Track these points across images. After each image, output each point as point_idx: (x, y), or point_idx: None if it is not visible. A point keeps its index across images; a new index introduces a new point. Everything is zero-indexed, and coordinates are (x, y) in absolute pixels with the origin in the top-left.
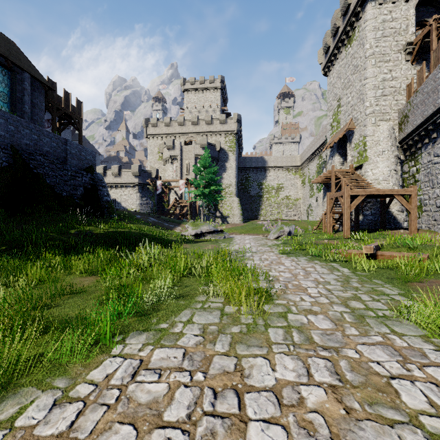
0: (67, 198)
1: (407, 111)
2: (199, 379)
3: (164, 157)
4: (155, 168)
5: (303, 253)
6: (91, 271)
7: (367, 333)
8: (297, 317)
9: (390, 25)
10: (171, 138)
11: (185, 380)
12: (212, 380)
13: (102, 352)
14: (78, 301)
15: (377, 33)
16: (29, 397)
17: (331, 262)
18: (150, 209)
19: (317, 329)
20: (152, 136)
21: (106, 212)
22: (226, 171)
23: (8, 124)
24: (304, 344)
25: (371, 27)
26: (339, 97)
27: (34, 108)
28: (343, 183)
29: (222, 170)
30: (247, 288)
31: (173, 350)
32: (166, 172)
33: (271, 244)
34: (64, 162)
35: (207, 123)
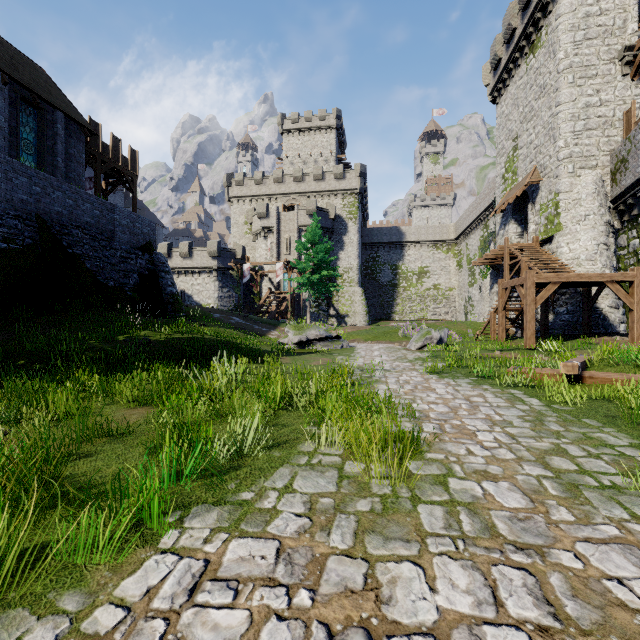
0: (114, 289)
1: (625, 153)
2: (303, 605)
3: (254, 229)
4: (240, 245)
5: (463, 372)
6: (142, 399)
7: (589, 518)
8: (464, 486)
9: (597, 21)
10: (264, 202)
11: (278, 605)
12: (325, 607)
13: (145, 543)
14: (118, 448)
15: (576, 34)
16: (14, 629)
17: (509, 387)
18: (233, 304)
19: (502, 509)
20: (236, 199)
21: (171, 310)
22: (344, 249)
23: (32, 183)
24: (481, 538)
25: (567, 25)
26: (516, 134)
27: (69, 162)
28: (523, 265)
29: (338, 247)
30: (379, 430)
31: (260, 542)
32: (256, 251)
33: (412, 357)
34: (111, 238)
35: (317, 178)
